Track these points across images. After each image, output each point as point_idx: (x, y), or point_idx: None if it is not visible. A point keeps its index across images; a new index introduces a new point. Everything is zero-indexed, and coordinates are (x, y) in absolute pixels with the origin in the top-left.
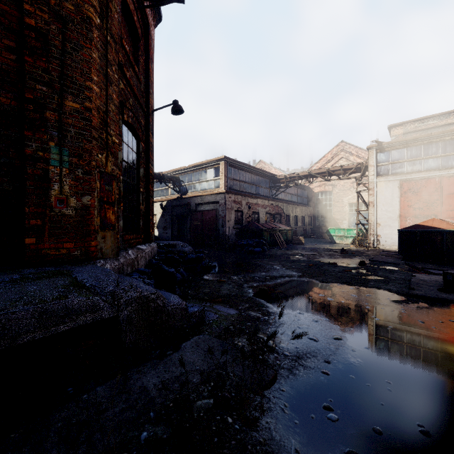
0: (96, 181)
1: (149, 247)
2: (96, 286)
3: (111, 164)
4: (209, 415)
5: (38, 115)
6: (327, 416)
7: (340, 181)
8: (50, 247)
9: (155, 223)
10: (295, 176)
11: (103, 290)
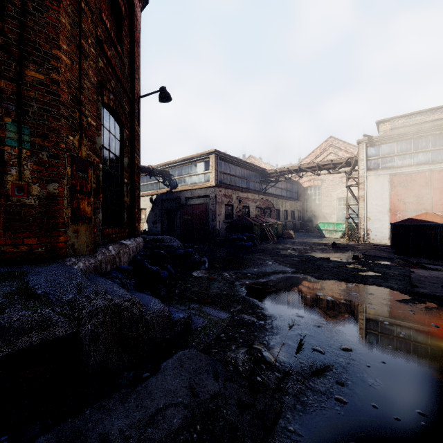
0: (65, 166)
1: (134, 242)
2: (51, 293)
3: (85, 148)
4: None
5: None
6: None
7: (328, 176)
8: (5, 244)
9: (145, 217)
10: (285, 171)
11: (59, 299)
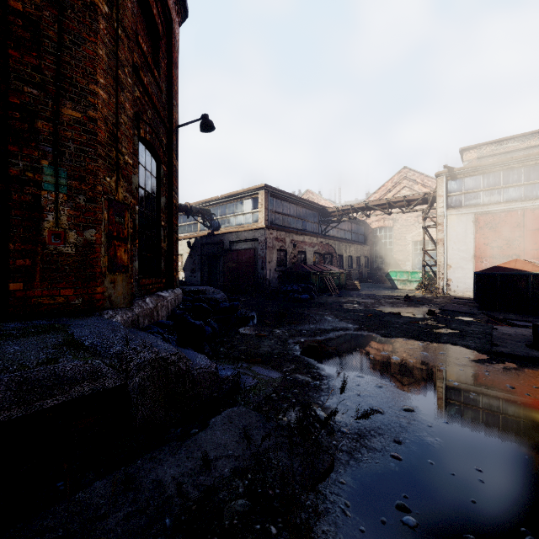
0: (102, 210)
1: (172, 293)
2: (98, 345)
3: (122, 190)
4: (245, 523)
5: (27, 125)
6: (402, 520)
7: (402, 214)
8: (42, 295)
9: (181, 265)
10: (349, 209)
11: (107, 351)
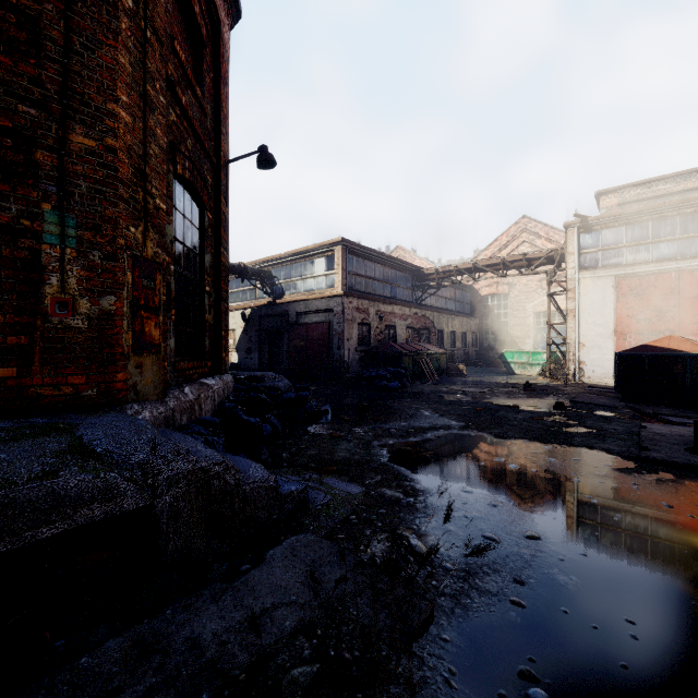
0: (125, 271)
1: (220, 381)
2: (115, 452)
3: (152, 244)
4: None
5: (22, 156)
6: (528, 694)
7: (520, 278)
8: (42, 384)
9: (234, 343)
10: (452, 271)
11: (127, 460)
